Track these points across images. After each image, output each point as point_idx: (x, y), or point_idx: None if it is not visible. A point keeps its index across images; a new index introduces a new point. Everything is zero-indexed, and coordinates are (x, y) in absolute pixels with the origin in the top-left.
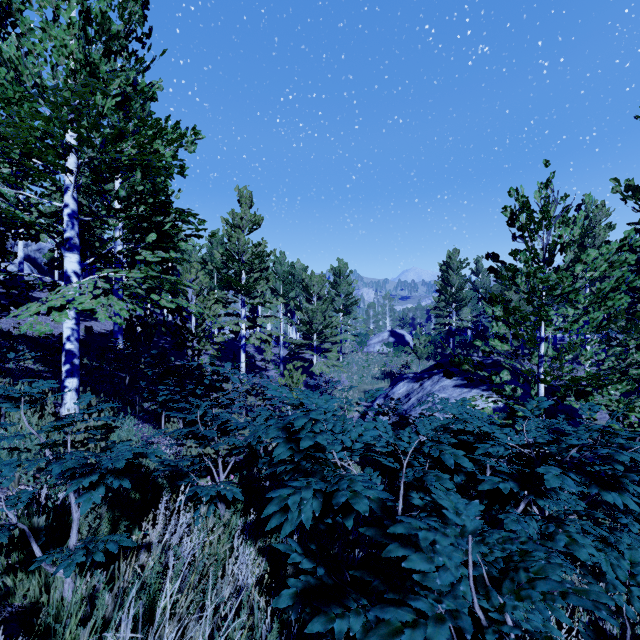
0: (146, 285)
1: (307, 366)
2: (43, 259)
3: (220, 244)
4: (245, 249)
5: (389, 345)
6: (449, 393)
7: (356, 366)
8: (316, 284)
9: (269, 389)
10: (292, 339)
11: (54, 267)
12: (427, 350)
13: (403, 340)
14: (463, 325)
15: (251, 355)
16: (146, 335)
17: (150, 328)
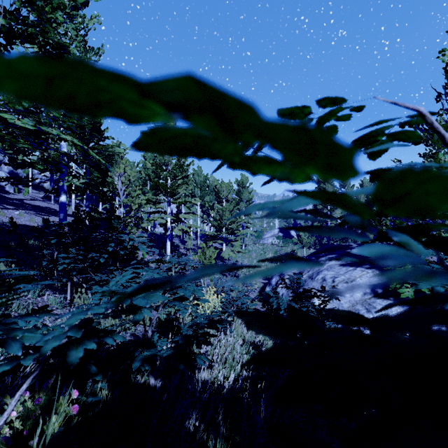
0: (84, 180)
1: (218, 253)
2: (23, 174)
3: (152, 160)
4: (170, 160)
5: (279, 238)
6: (336, 271)
7: (255, 253)
8: (225, 190)
9: (187, 268)
10: (207, 232)
11: (6, 163)
12: (310, 240)
13: (289, 235)
14: (336, 222)
15: (176, 245)
16: (92, 226)
17: (95, 221)
